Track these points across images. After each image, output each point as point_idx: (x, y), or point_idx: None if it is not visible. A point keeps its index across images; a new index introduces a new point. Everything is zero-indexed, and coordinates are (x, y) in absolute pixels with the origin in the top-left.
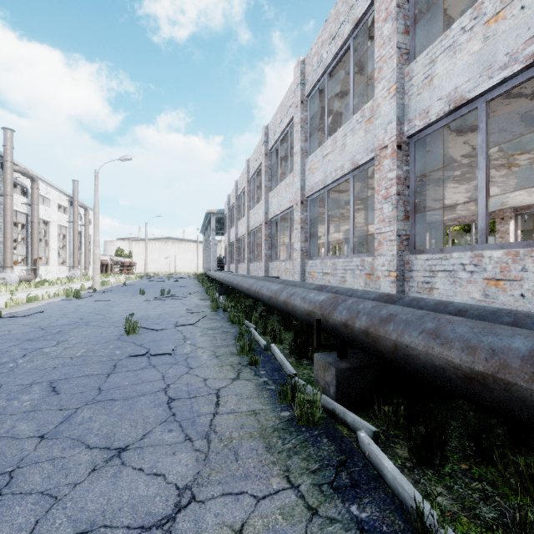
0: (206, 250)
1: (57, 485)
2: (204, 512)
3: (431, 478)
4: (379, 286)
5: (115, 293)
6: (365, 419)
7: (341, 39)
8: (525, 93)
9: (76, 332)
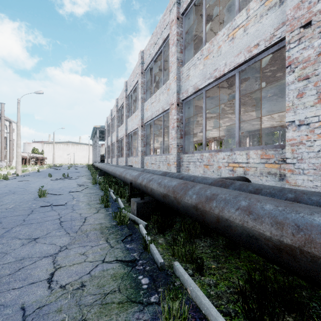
0: (94, 150)
1: (6, 250)
2: (70, 251)
3: (161, 236)
4: (171, 169)
5: (32, 176)
6: (147, 222)
7: (158, 46)
8: (225, 87)
9: (7, 197)
